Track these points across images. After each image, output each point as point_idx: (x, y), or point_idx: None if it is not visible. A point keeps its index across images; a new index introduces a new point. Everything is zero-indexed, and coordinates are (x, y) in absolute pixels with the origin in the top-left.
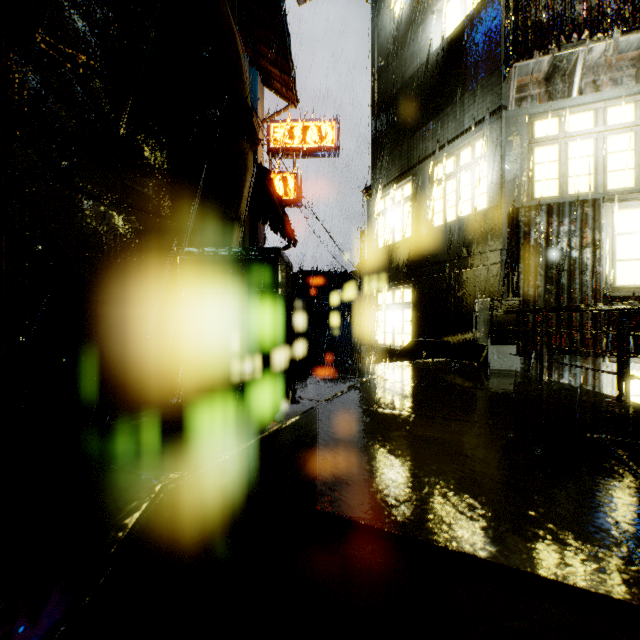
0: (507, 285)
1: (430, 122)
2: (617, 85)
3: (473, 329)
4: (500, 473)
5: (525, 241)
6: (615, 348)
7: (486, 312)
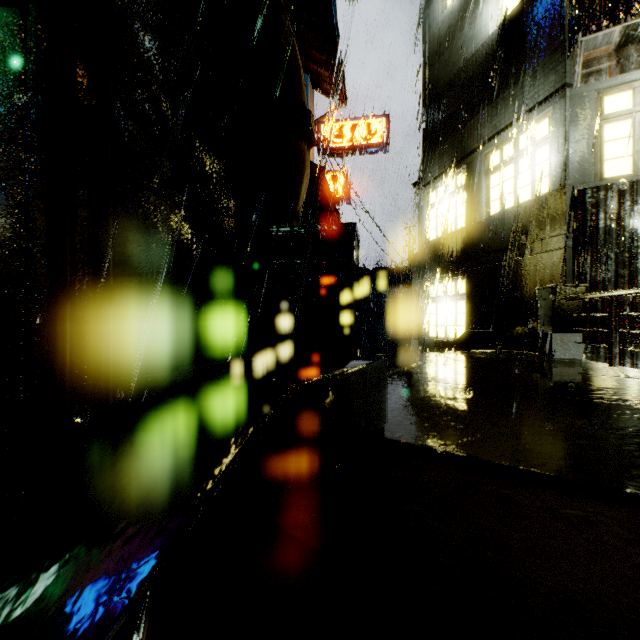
0: (572, 271)
1: (485, 108)
2: None
3: (533, 318)
4: (560, 427)
5: (592, 224)
6: None
7: (548, 299)
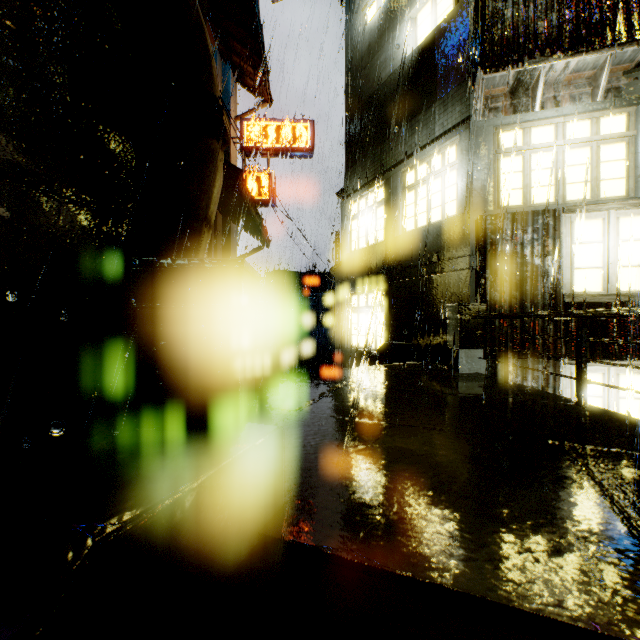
0: (475, 290)
1: (402, 128)
2: (575, 102)
3: (443, 333)
4: (467, 487)
5: (492, 248)
6: (573, 351)
7: (455, 317)
